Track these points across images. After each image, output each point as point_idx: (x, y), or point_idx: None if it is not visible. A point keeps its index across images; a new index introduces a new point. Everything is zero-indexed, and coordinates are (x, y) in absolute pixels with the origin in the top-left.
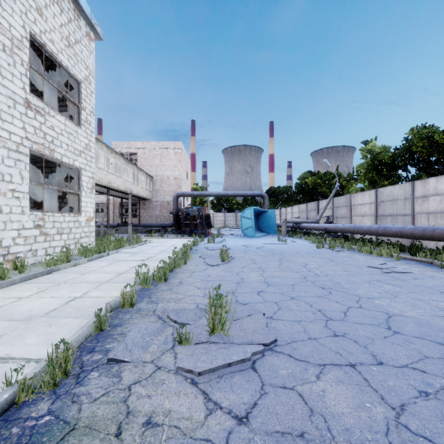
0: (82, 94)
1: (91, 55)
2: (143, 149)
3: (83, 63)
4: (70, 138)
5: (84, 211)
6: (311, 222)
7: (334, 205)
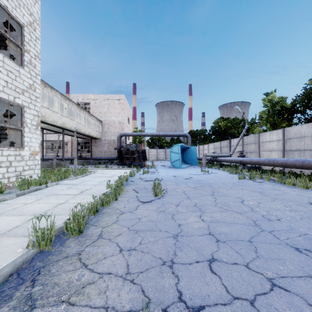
0: (26, 37)
1: (36, 4)
2: (94, 100)
3: (26, 9)
4: (10, 76)
5: (28, 145)
6: (226, 156)
7: (244, 142)
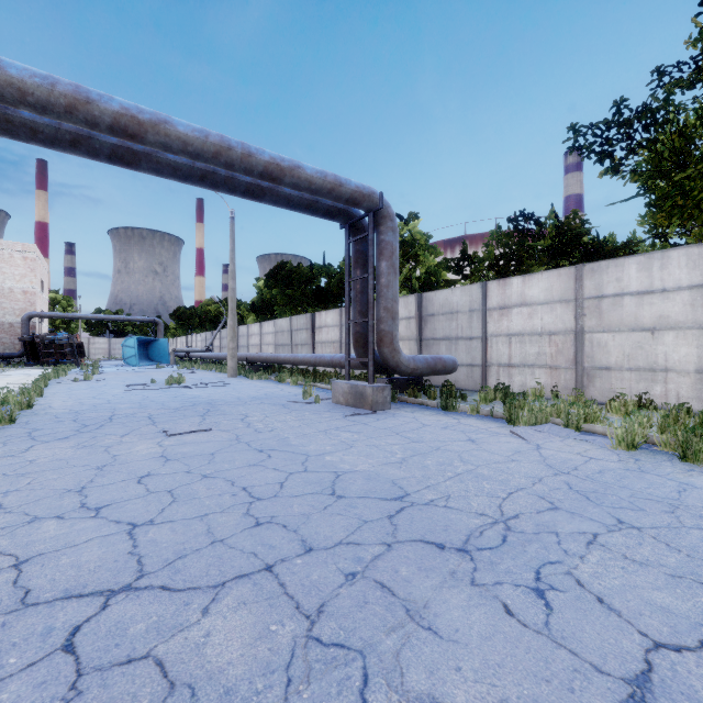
0: None
1: None
2: None
3: None
4: None
5: None
6: (201, 351)
7: (222, 336)
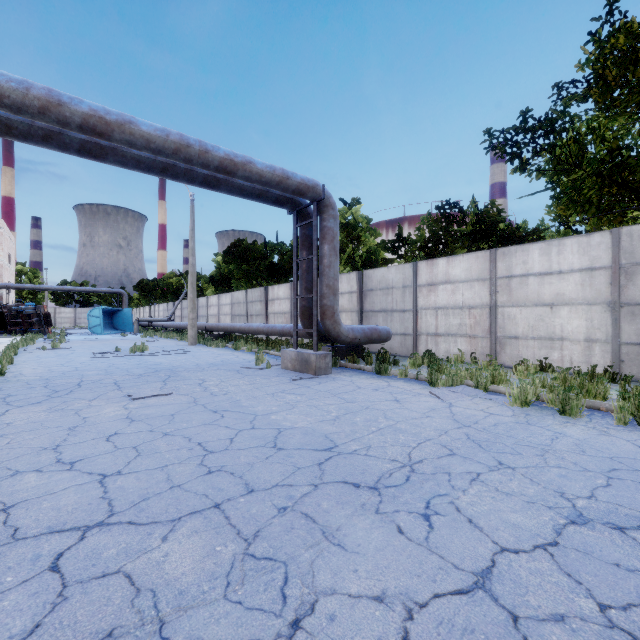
0: None
1: None
2: None
3: None
4: None
5: None
6: (163, 320)
7: (182, 306)
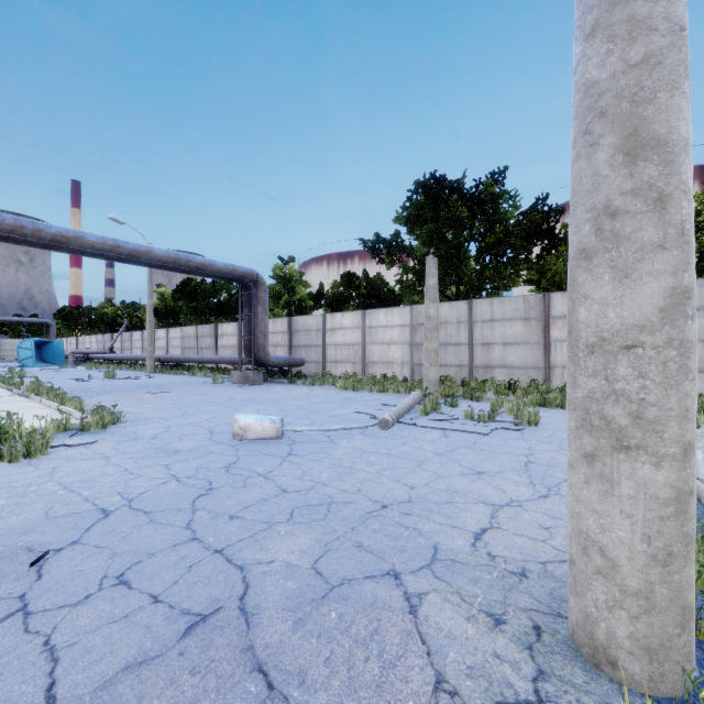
0: None
1: None
2: None
3: None
4: None
5: None
6: (101, 353)
7: (123, 338)
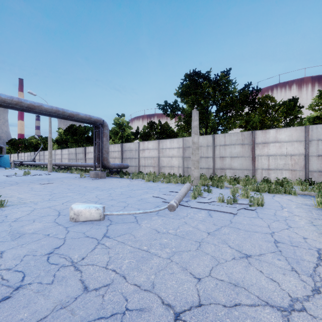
0: None
1: None
2: None
3: None
4: None
5: None
6: (29, 161)
7: (40, 154)
